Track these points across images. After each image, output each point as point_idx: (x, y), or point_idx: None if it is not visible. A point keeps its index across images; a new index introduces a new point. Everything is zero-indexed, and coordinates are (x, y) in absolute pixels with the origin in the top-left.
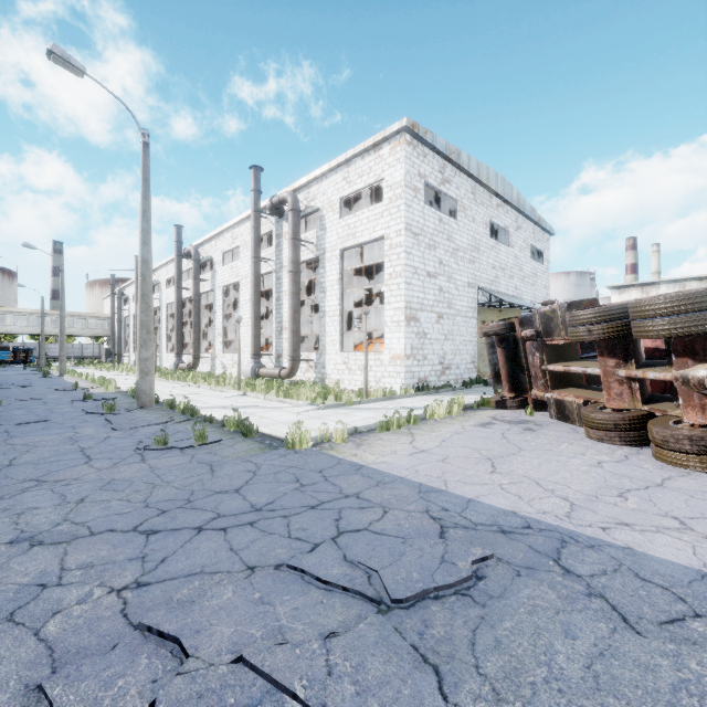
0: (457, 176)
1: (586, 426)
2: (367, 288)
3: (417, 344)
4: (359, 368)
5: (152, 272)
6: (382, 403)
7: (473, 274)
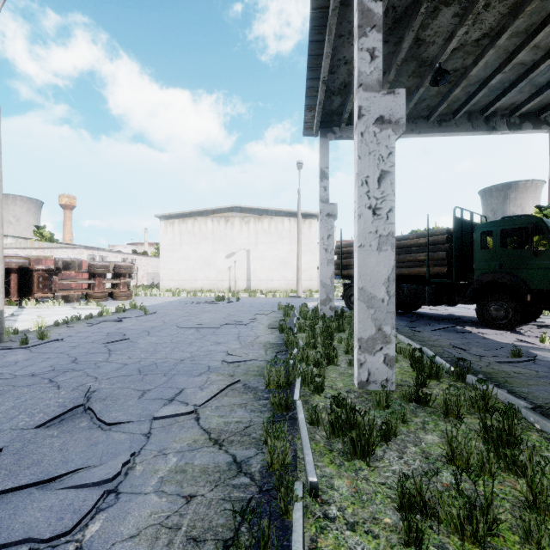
0: None
1: (97, 299)
2: None
3: None
4: None
5: None
6: None
7: None
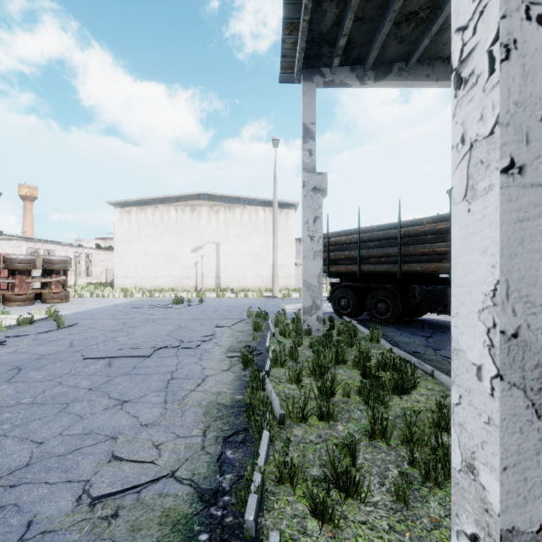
0: None
1: (17, 302)
2: None
3: None
4: None
5: None
6: None
7: None
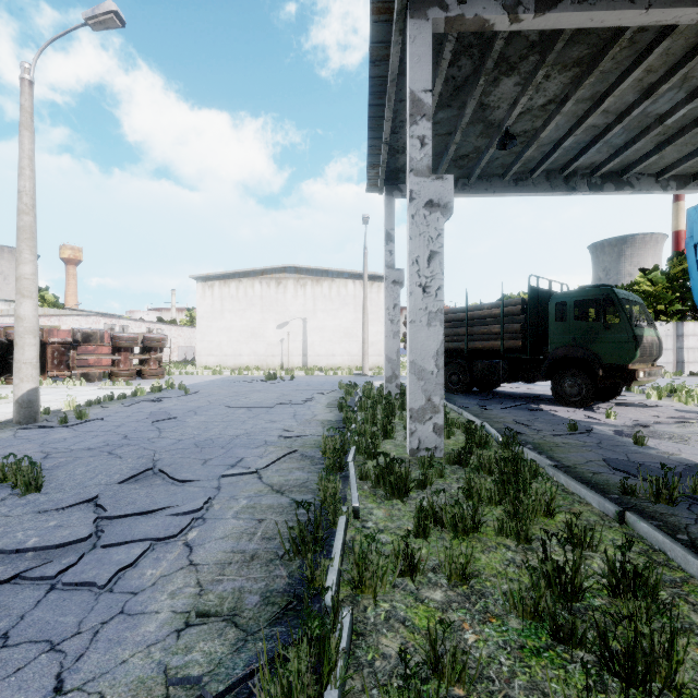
0: None
1: (123, 377)
2: None
3: None
4: None
5: None
6: None
7: None
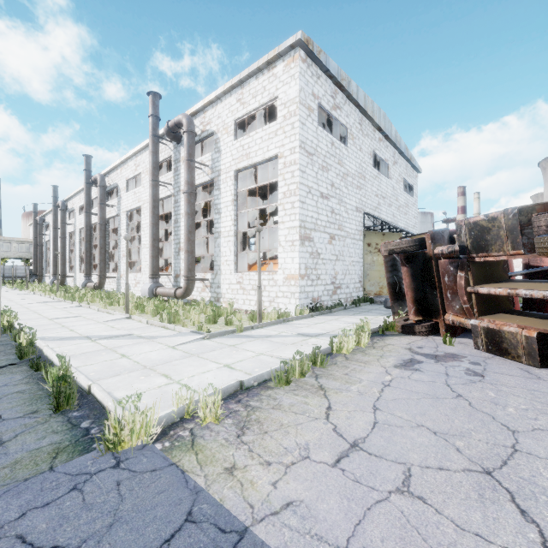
0: (347, 104)
1: None
2: (262, 218)
3: (310, 263)
4: (253, 288)
5: (68, 200)
6: (277, 328)
7: (360, 199)
